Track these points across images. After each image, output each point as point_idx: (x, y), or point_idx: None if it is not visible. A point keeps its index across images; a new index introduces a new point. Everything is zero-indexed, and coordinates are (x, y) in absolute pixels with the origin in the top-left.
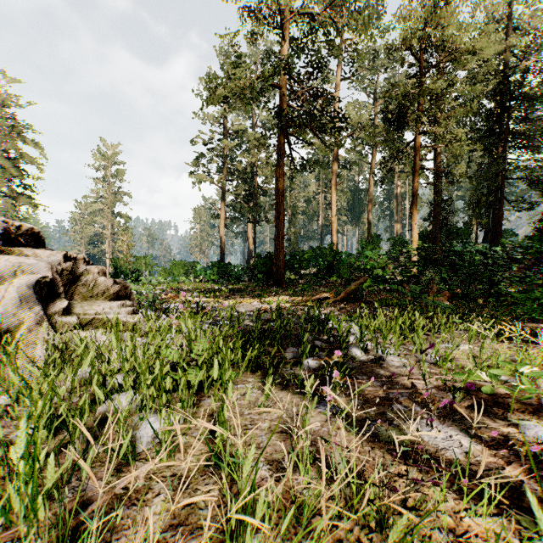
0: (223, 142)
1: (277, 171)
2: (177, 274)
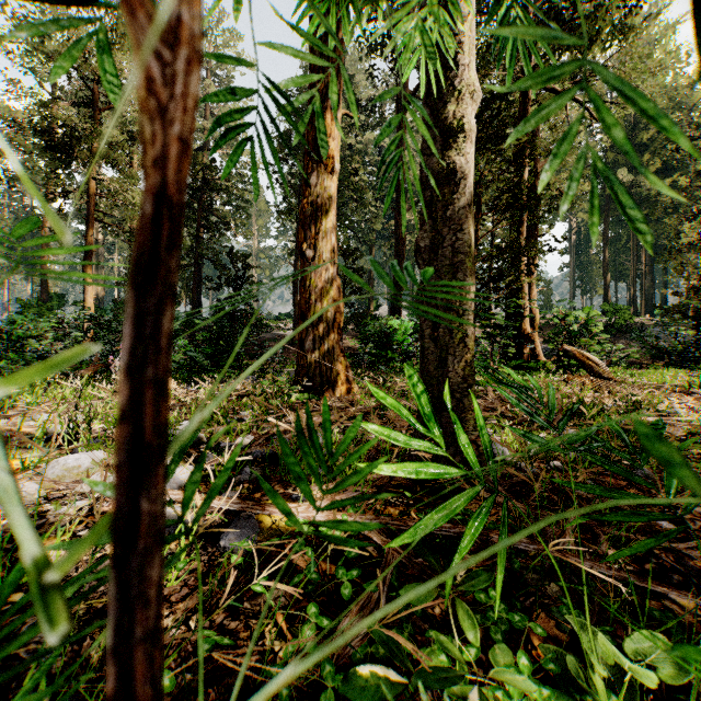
0: None
1: None
2: None
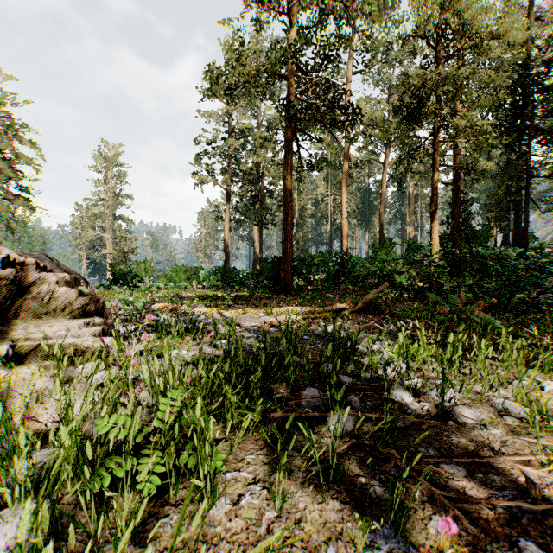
0: (228, 141)
1: (285, 169)
2: (178, 280)
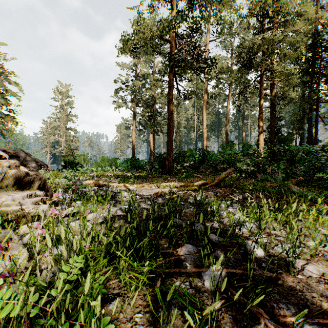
0: (134, 82)
1: (169, 97)
2: (104, 166)
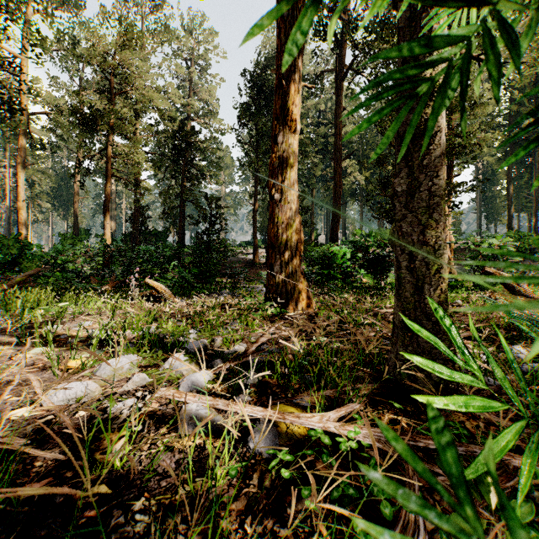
0: None
1: None
2: None
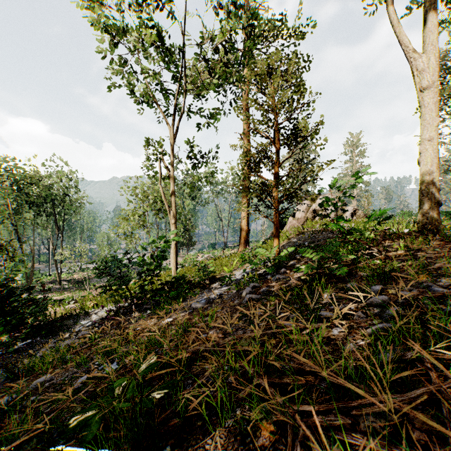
0: None
1: None
2: None
